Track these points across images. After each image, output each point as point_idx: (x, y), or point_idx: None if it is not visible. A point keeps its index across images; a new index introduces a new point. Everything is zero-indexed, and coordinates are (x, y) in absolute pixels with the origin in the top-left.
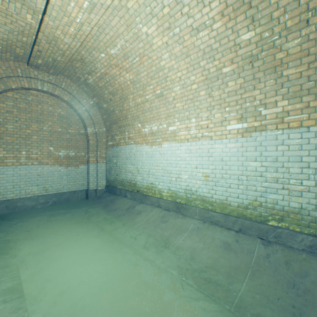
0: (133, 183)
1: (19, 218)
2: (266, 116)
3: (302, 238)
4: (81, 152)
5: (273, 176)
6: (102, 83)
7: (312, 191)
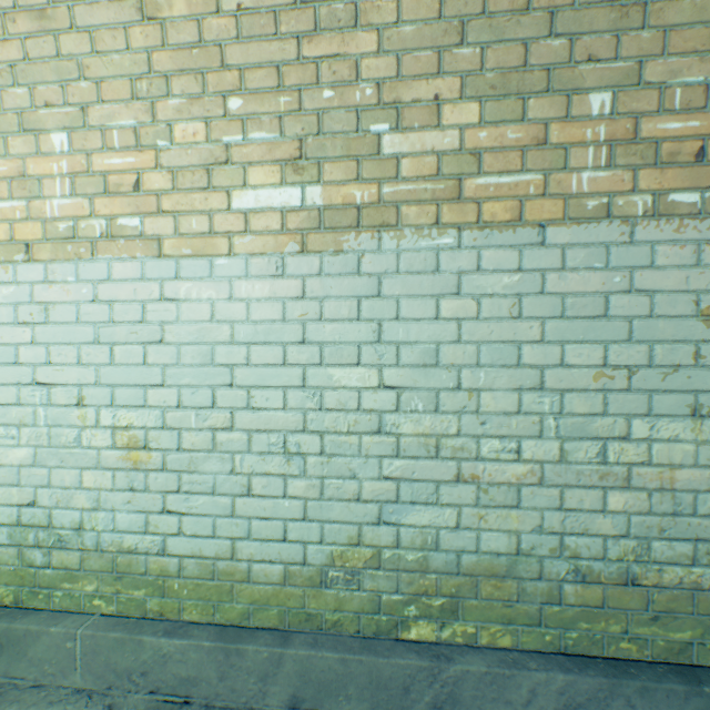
0: None
1: None
2: (400, 161)
3: (534, 687)
4: None
5: (424, 427)
6: None
7: (551, 480)
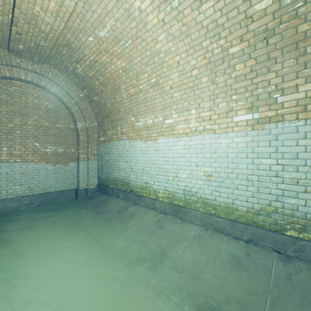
0: (127, 182)
1: None
2: (283, 103)
3: None
4: (71, 148)
5: (292, 176)
6: (92, 72)
7: None
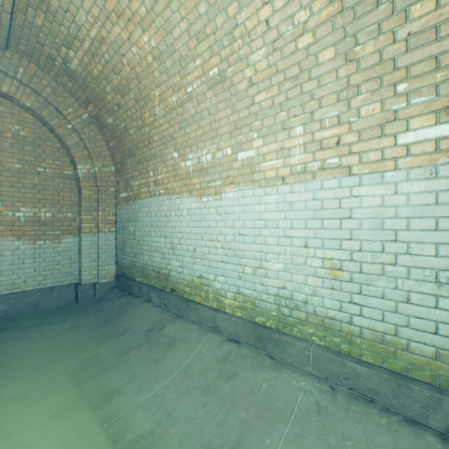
0: (165, 273)
1: None
2: None
3: None
4: (67, 211)
5: None
6: (97, 67)
7: None
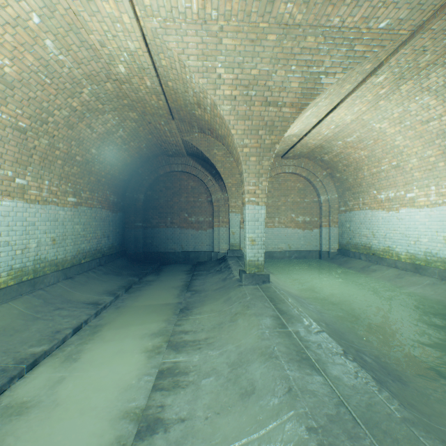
0: (368, 246)
1: (275, 264)
2: None
3: None
4: (314, 217)
5: None
6: (336, 159)
7: None
